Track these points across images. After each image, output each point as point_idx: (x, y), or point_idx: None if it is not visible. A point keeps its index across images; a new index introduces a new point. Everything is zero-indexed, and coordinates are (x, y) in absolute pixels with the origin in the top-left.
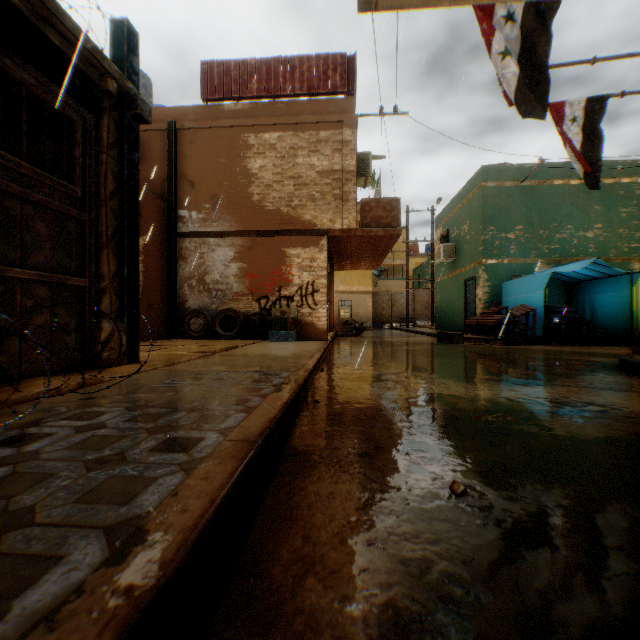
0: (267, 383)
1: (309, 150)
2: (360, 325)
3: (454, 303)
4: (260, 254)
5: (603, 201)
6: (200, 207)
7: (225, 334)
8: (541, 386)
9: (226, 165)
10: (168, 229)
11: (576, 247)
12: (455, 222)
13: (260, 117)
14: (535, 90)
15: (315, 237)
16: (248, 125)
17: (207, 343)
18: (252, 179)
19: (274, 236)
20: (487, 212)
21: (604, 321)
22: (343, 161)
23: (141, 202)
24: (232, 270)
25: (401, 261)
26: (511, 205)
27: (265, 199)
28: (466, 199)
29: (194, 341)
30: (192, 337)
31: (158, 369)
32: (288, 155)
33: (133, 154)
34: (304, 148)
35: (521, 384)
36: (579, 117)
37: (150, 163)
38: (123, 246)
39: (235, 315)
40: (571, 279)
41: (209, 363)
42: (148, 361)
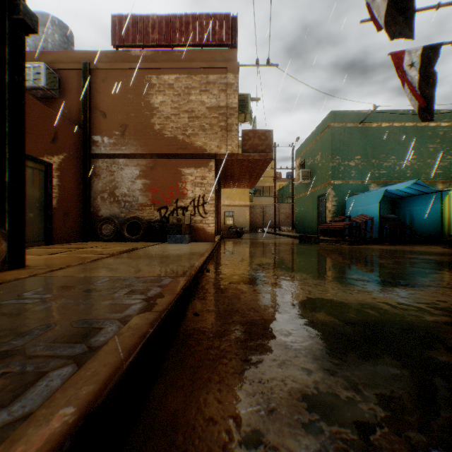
0: (141, 295)
1: (200, 90)
2: (240, 230)
3: (309, 213)
4: (161, 173)
5: (417, 139)
6: (111, 134)
7: (131, 237)
8: (408, 287)
9: (133, 100)
10: (84, 151)
11: (398, 172)
12: (310, 154)
13: (161, 62)
14: (400, 16)
15: (205, 160)
16: (151, 68)
17: (113, 245)
18: (154, 112)
19: (172, 158)
20: (335, 145)
21: (420, 227)
22: (227, 99)
23: (57, 126)
24: (137, 185)
25: (270, 184)
26: (352, 141)
27: (165, 128)
28: (319, 136)
29: (104, 243)
30: (104, 240)
31: (38, 276)
32: (183, 93)
33: (17, 61)
34: (196, 88)
35: (389, 285)
36: (416, 63)
37: (69, 96)
38: (5, 151)
39: (140, 222)
40: (395, 196)
41: (98, 267)
42: (36, 266)
